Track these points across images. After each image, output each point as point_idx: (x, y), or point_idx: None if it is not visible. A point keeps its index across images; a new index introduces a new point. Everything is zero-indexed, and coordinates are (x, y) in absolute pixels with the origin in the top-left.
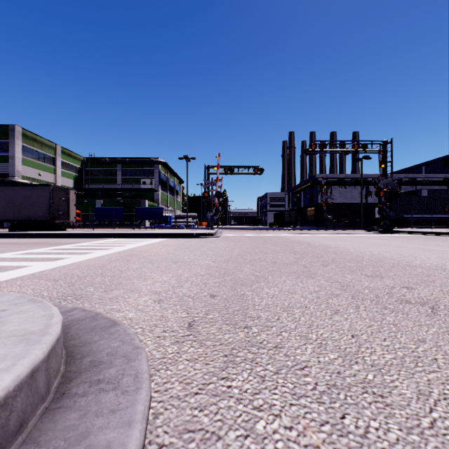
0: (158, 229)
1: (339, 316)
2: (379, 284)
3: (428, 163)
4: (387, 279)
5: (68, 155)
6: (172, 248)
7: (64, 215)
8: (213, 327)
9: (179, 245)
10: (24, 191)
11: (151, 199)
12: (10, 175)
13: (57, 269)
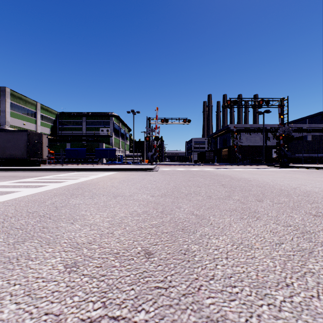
0: (111, 165)
1: None
2: None
3: (310, 116)
4: None
5: (46, 110)
6: (117, 181)
7: (38, 154)
8: None
9: (124, 178)
10: (7, 136)
11: (107, 143)
12: (1, 124)
13: None
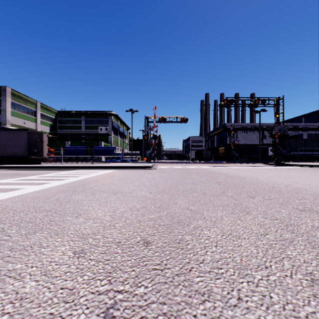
0: (110, 163)
1: None
2: None
3: (306, 115)
4: None
5: (45, 109)
6: (116, 178)
7: (38, 152)
8: None
9: (123, 176)
10: (8, 134)
11: (106, 141)
12: (2, 123)
13: (3, 201)
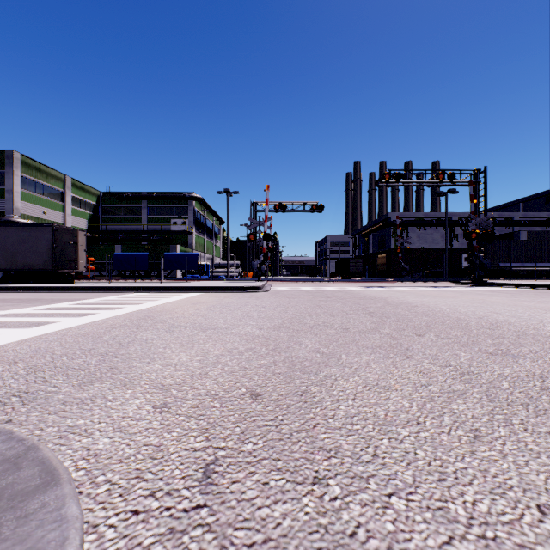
0: (191, 281)
1: (487, 445)
2: (518, 370)
3: (527, 198)
4: (525, 360)
5: (80, 189)
6: (204, 306)
7: (70, 263)
8: (252, 481)
9: (215, 303)
10: (19, 233)
11: (184, 244)
12: (6, 213)
13: (30, 340)
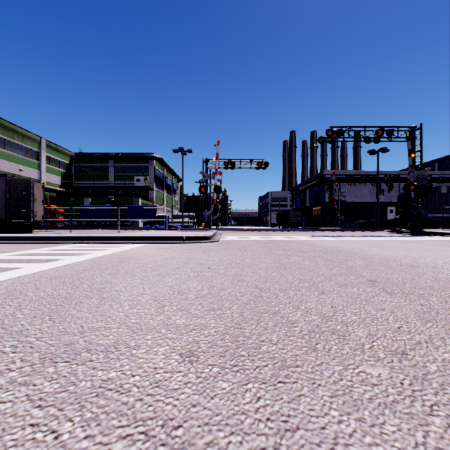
0: (147, 230)
1: None
2: None
3: (441, 159)
4: None
5: (54, 149)
6: (129, 266)
7: (25, 213)
8: None
9: (149, 260)
10: None
11: (146, 198)
12: None
13: None
